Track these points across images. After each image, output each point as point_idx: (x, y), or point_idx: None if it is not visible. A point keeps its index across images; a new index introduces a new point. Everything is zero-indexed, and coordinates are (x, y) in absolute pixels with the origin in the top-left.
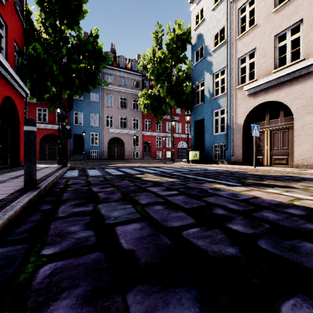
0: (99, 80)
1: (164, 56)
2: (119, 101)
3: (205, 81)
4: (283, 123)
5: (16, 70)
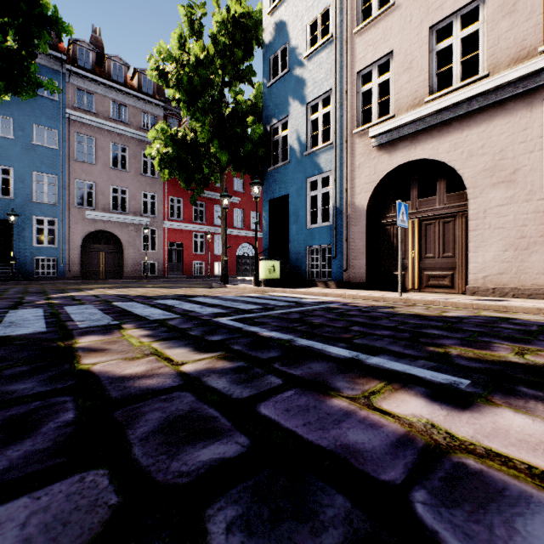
0: (30, 74)
1: (205, 55)
2: (109, 152)
3: (291, 119)
4: (446, 206)
5: None
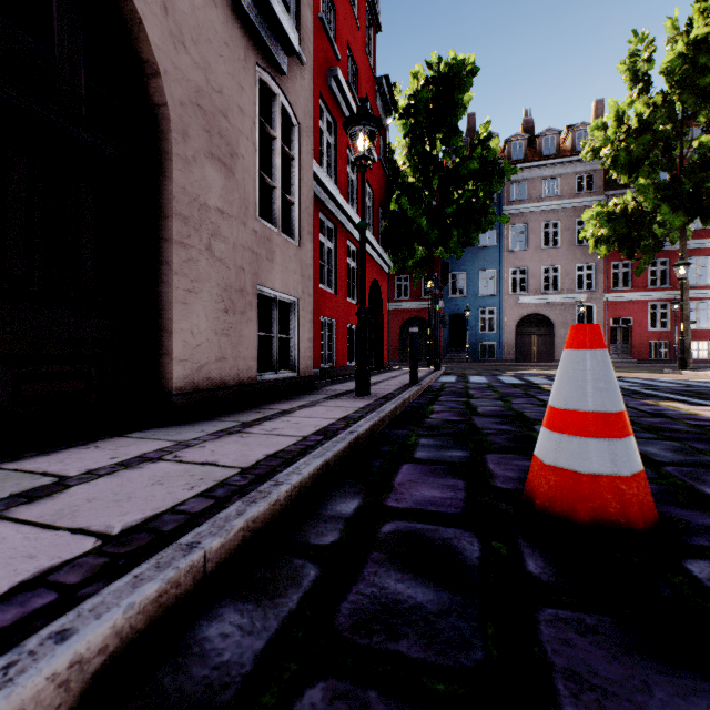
0: (492, 217)
1: (650, 110)
2: (540, 233)
3: None
4: None
5: (379, 241)
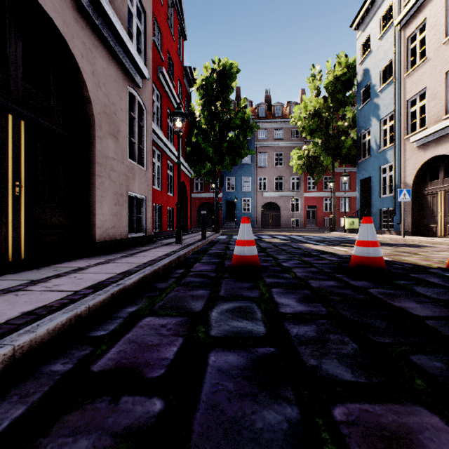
0: (246, 151)
1: (319, 106)
2: (273, 158)
3: (371, 129)
4: None
5: (185, 159)
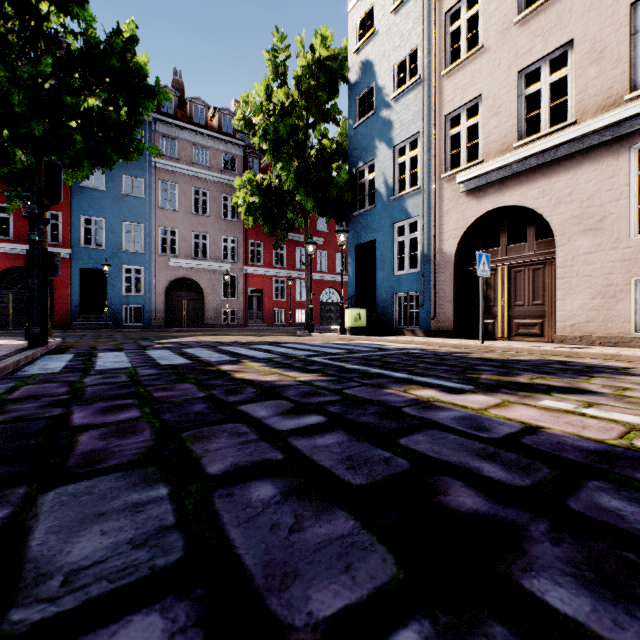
0: (139, 143)
1: (290, 102)
2: (191, 198)
3: (378, 162)
4: (535, 253)
5: None
